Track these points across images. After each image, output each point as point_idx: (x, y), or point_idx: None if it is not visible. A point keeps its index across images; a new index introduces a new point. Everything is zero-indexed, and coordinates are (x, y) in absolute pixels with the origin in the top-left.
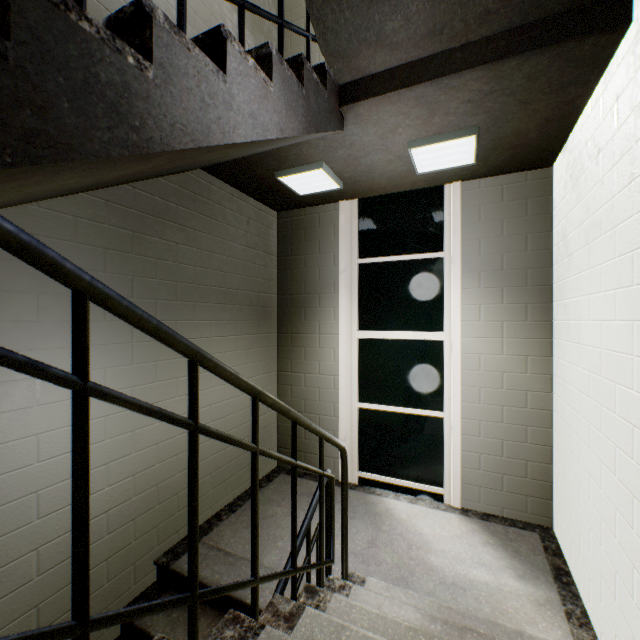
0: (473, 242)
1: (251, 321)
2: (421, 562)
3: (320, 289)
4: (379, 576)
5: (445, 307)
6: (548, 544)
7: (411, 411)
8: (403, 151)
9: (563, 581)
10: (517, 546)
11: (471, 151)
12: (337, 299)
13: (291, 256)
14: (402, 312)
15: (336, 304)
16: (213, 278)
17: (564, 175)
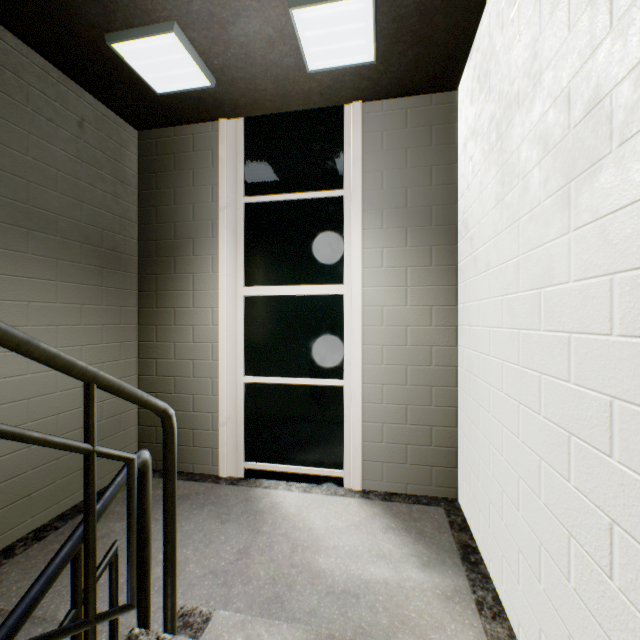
0: (375, 174)
1: (87, 266)
2: (306, 568)
3: (195, 232)
4: (243, 601)
5: (346, 255)
6: (454, 518)
7: (307, 381)
8: (285, 20)
9: (471, 561)
10: (422, 526)
11: (369, 34)
12: (216, 245)
13: (157, 189)
14: (297, 262)
15: (215, 251)
16: (1, 183)
17: (471, 85)
